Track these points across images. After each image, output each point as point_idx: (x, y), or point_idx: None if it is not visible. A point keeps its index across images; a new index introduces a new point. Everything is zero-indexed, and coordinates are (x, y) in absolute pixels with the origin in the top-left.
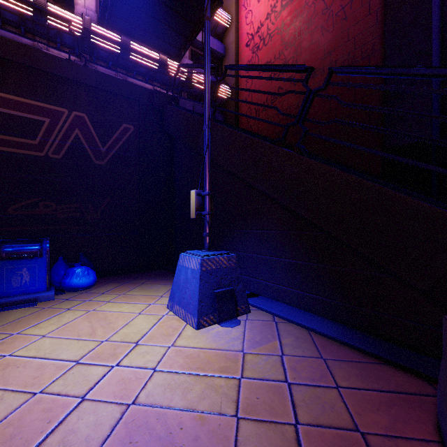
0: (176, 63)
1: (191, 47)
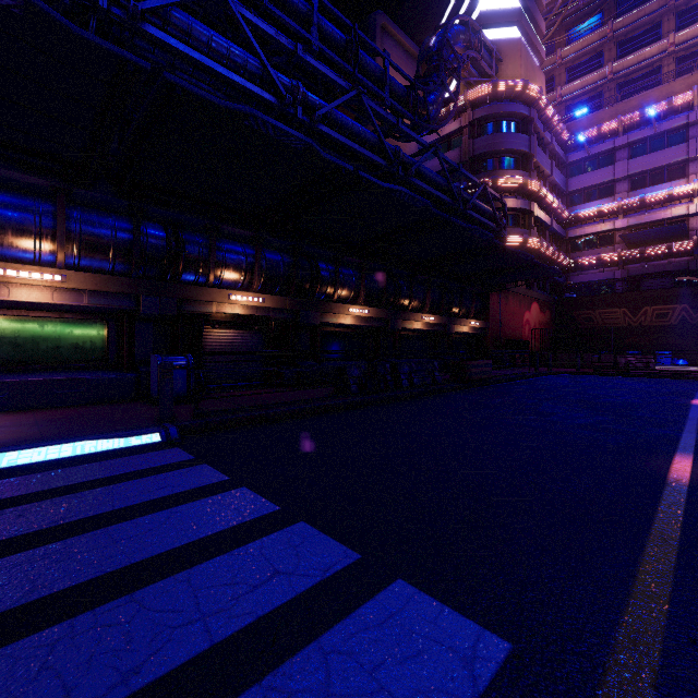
0: None
1: None
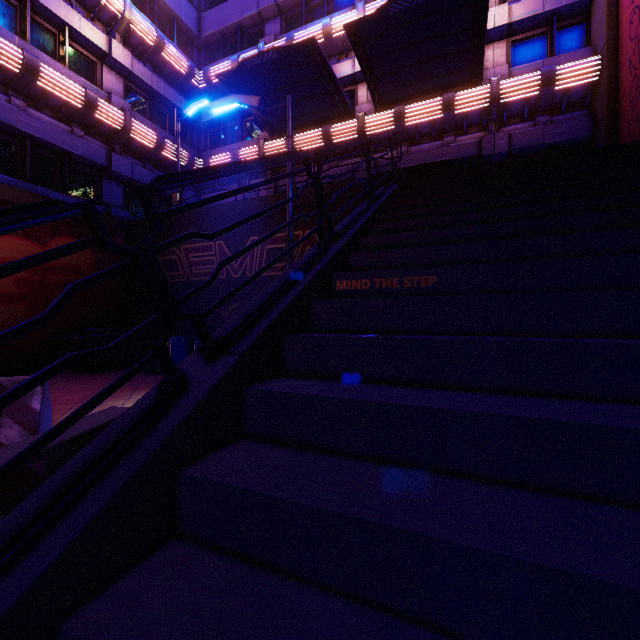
0: (469, 90)
1: (513, 39)
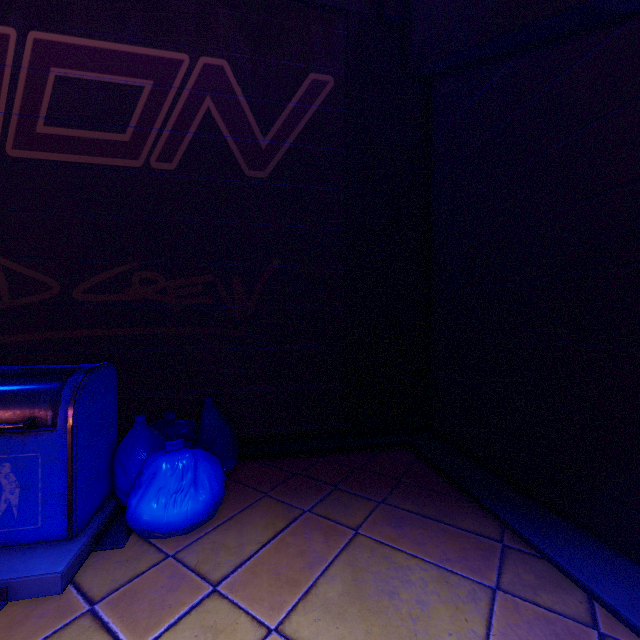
0: None
1: None
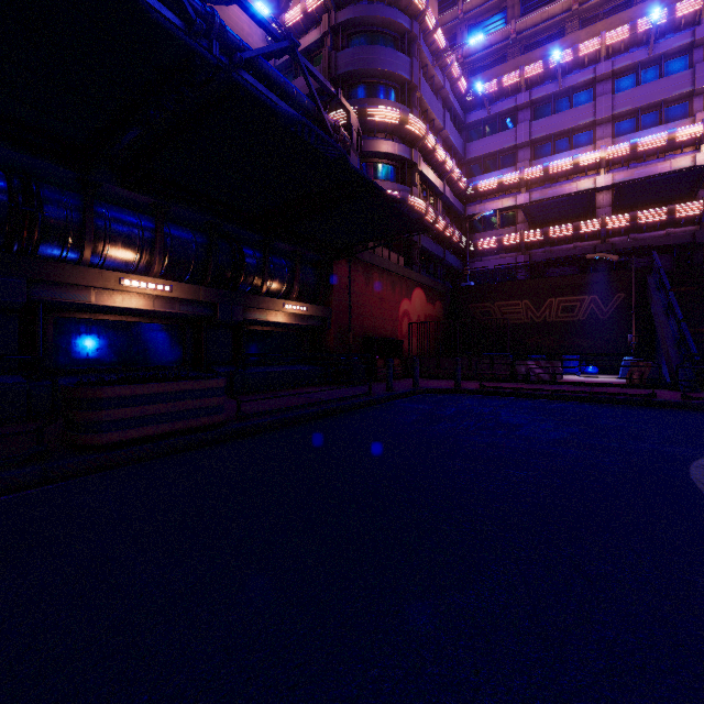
0: (687, 204)
1: None
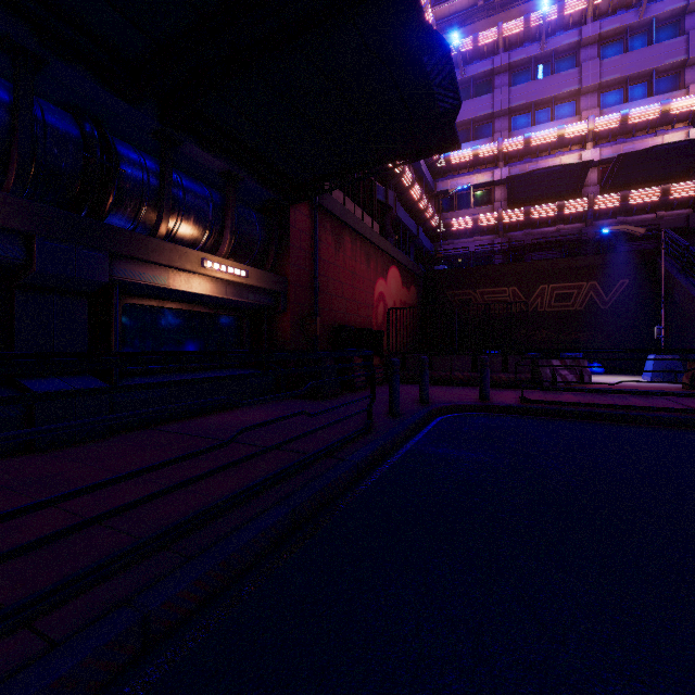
0: (682, 184)
1: None
